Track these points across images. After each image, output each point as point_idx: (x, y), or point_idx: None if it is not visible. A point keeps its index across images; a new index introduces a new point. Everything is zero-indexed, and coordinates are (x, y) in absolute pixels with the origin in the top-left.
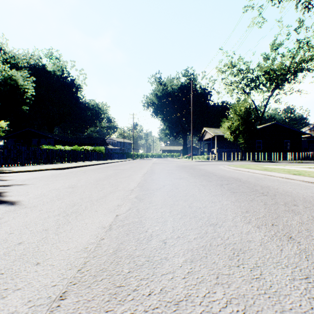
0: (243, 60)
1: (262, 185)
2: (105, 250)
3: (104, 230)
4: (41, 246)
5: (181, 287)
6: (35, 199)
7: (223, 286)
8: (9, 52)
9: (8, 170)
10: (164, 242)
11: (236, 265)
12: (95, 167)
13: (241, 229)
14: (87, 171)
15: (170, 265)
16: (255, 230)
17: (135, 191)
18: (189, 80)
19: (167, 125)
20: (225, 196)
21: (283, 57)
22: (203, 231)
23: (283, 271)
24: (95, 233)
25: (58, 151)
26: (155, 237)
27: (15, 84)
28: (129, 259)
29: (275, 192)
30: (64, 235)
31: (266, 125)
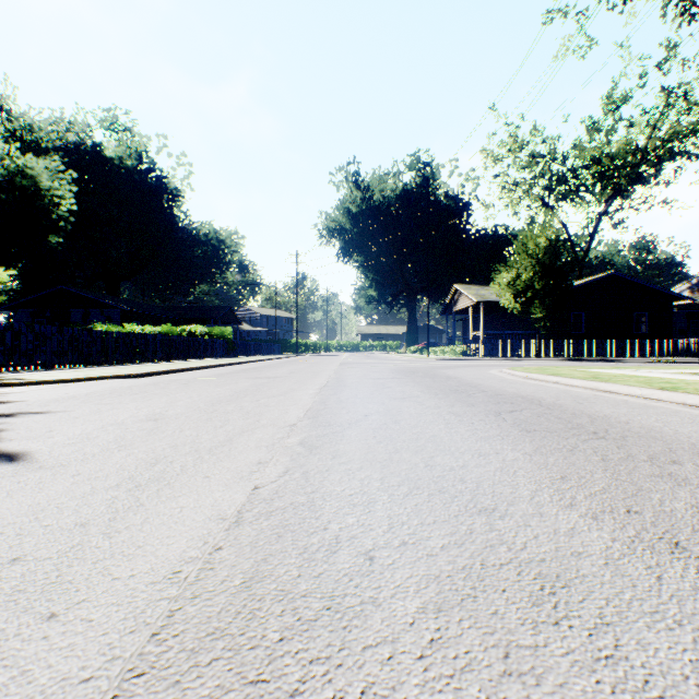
0: (541, 134)
1: (591, 413)
2: (224, 580)
3: (224, 525)
4: (67, 568)
5: (414, 684)
6: (65, 447)
7: (523, 681)
8: (19, 116)
9: (12, 380)
10: (368, 556)
11: (552, 621)
12: (212, 371)
13: (553, 522)
14: (192, 383)
15: (386, 621)
16: (589, 525)
17: (299, 427)
18: (422, 178)
19: (373, 278)
20: (509, 440)
21: (632, 126)
22: (464, 527)
23: (672, 638)
24: (201, 533)
25: (127, 337)
26: (347, 544)
27: (33, 187)
28: (283, 603)
29: (624, 431)
30: (125, 539)
31: (594, 278)
